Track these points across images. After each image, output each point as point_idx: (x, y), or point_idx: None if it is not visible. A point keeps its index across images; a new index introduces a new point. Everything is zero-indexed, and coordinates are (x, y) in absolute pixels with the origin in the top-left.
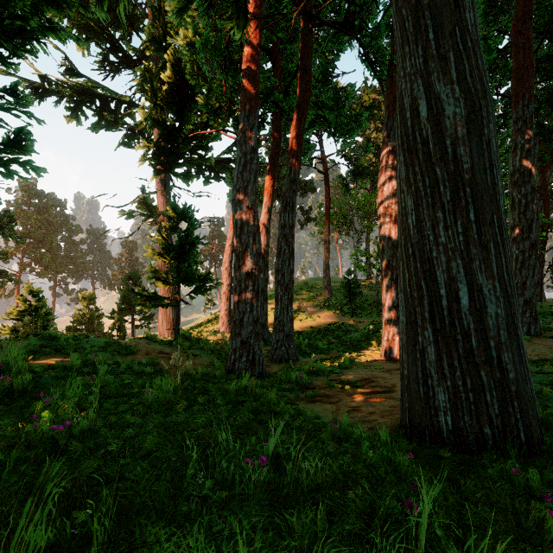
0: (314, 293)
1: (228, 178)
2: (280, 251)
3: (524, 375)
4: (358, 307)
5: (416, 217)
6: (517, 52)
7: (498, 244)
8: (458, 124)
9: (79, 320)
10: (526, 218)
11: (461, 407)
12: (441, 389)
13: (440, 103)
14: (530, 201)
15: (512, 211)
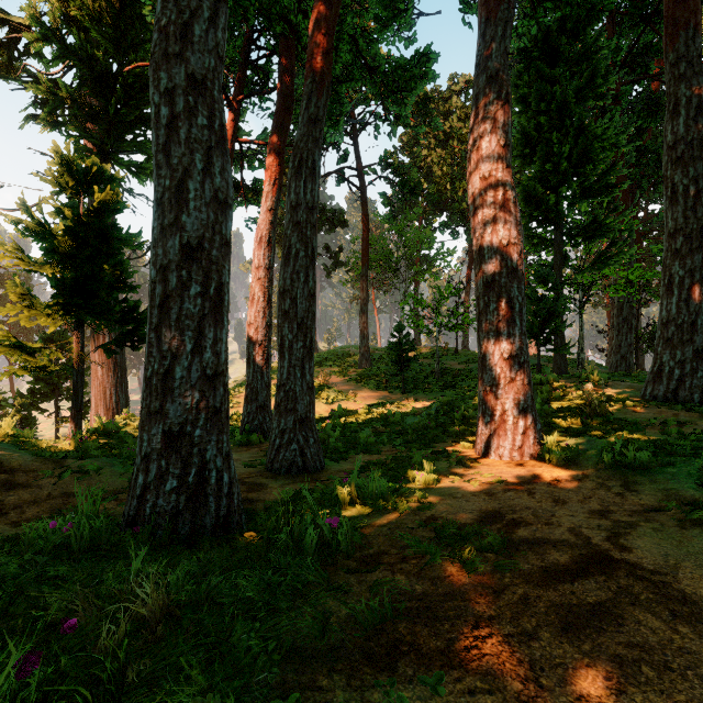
0: (347, 363)
1: None
2: (288, 254)
3: None
4: (410, 380)
5: None
6: None
7: None
8: None
9: None
10: (697, 216)
11: None
12: None
13: None
14: (702, 189)
15: (673, 206)
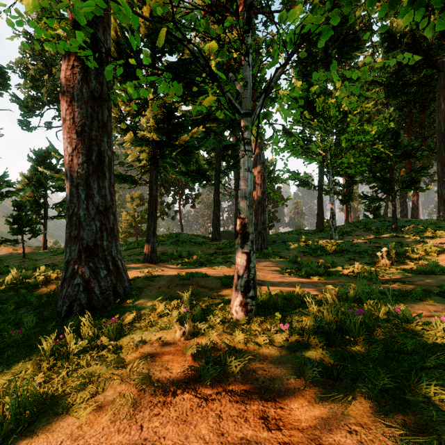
0: None
1: None
2: (412, 208)
3: None
4: None
5: (438, 206)
6: None
7: None
8: (444, 194)
9: None
10: None
11: None
12: None
13: (441, 191)
14: None
15: None
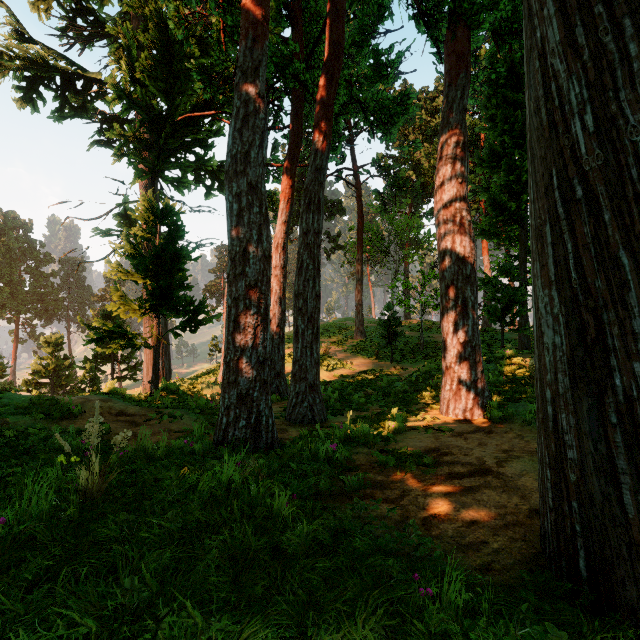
0: (344, 335)
1: None
2: (301, 267)
3: None
4: (398, 351)
5: (595, 113)
6: None
7: None
8: None
9: (40, 371)
10: None
11: None
12: None
13: None
14: None
15: None
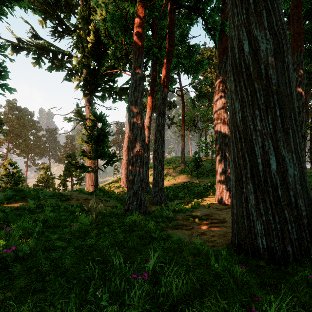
0: (176, 165)
1: (126, 98)
2: (156, 140)
3: (311, 213)
4: (201, 172)
5: (241, 114)
6: (293, 24)
7: (294, 130)
8: (268, 55)
9: (40, 180)
10: (299, 120)
11: (272, 233)
12: (259, 222)
13: (257, 42)
14: (301, 111)
15: None
